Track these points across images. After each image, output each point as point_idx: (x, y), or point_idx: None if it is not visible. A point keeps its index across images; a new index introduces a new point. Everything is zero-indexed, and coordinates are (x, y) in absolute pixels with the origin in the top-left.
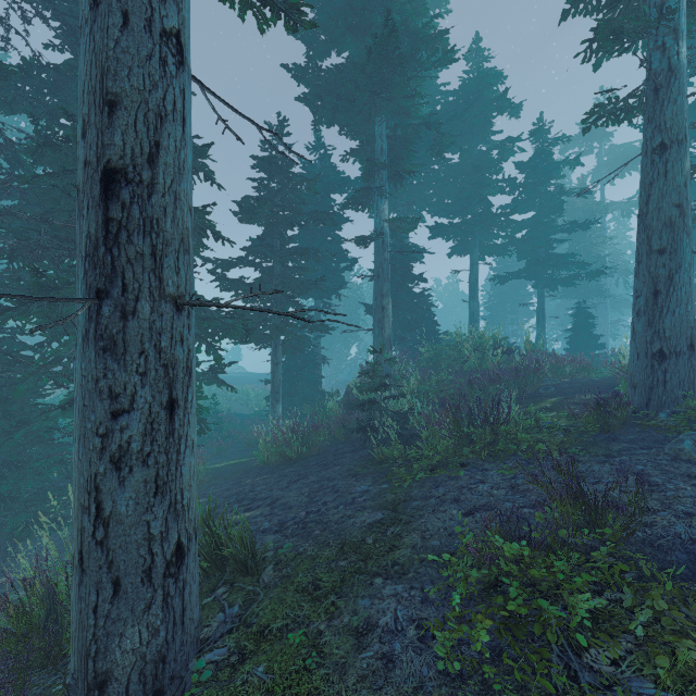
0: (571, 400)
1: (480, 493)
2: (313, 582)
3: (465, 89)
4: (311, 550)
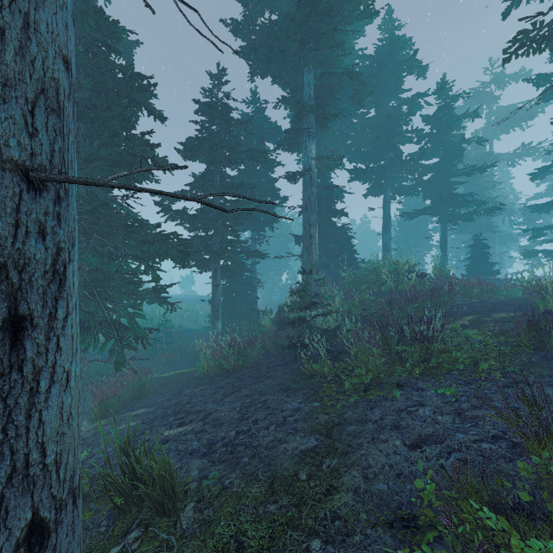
0: (488, 318)
1: (422, 419)
2: (236, 537)
3: (380, 54)
4: (237, 485)
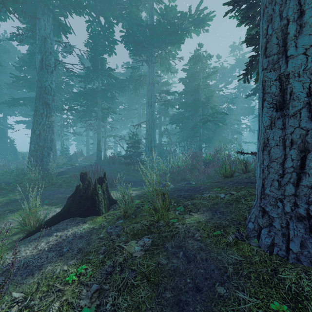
0: None
1: None
2: None
3: None
4: None
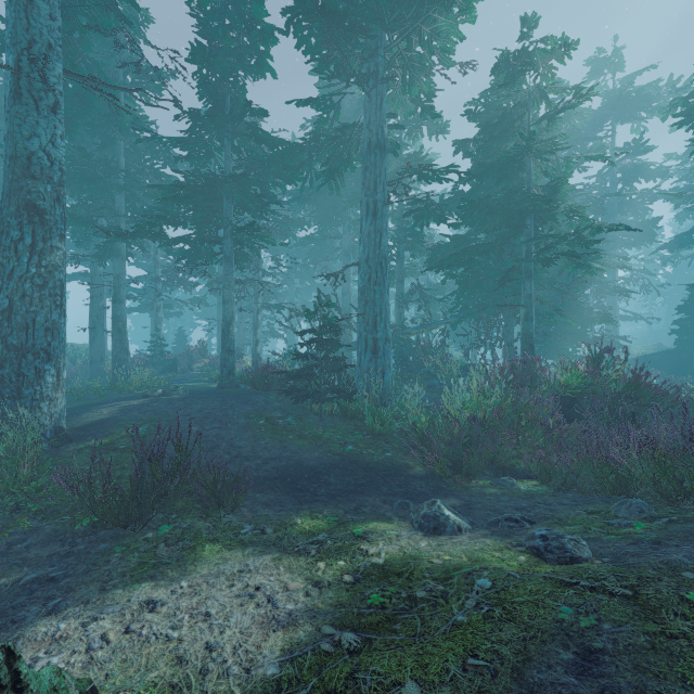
0: None
1: None
2: None
3: None
4: None
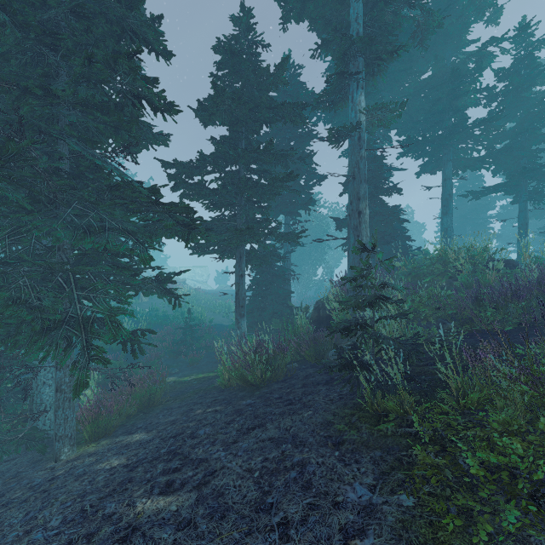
0: None
1: None
2: None
3: (438, 1)
4: None
